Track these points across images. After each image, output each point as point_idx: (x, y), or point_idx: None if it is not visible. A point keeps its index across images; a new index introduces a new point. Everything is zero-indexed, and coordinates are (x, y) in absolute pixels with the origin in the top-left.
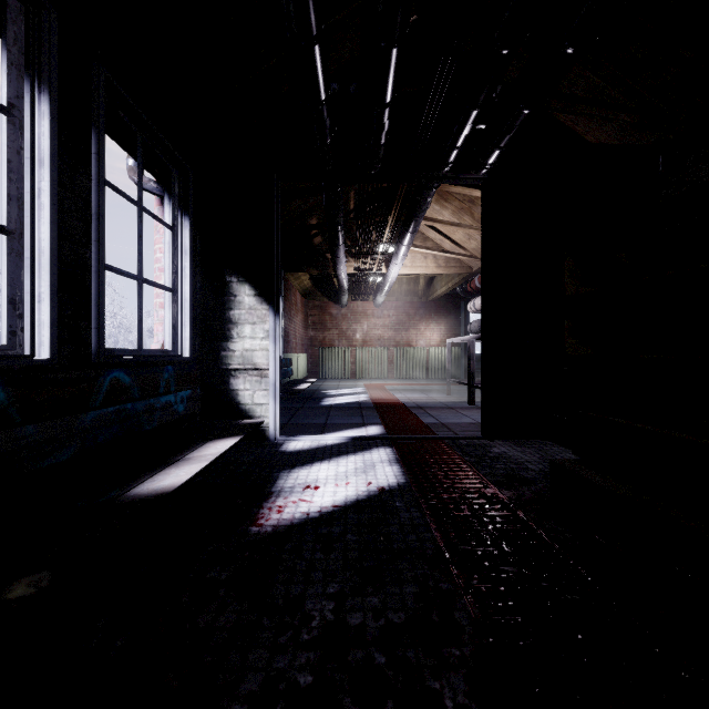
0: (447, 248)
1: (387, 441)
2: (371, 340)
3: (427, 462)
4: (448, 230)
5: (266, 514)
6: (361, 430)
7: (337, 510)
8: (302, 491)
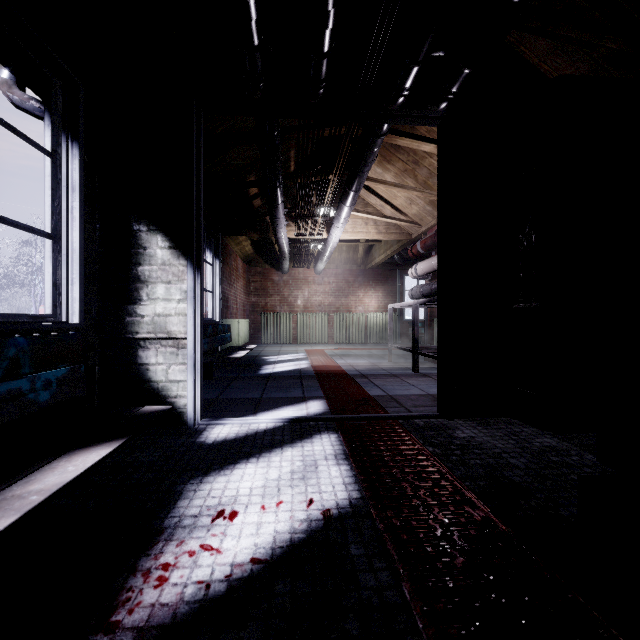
0: (387, 214)
1: (331, 423)
2: (312, 306)
3: (383, 457)
4: (389, 195)
5: (135, 591)
6: (301, 407)
7: (257, 571)
8: (210, 524)
